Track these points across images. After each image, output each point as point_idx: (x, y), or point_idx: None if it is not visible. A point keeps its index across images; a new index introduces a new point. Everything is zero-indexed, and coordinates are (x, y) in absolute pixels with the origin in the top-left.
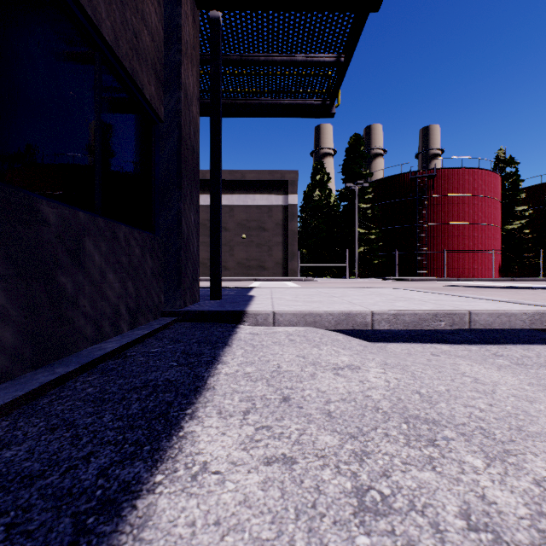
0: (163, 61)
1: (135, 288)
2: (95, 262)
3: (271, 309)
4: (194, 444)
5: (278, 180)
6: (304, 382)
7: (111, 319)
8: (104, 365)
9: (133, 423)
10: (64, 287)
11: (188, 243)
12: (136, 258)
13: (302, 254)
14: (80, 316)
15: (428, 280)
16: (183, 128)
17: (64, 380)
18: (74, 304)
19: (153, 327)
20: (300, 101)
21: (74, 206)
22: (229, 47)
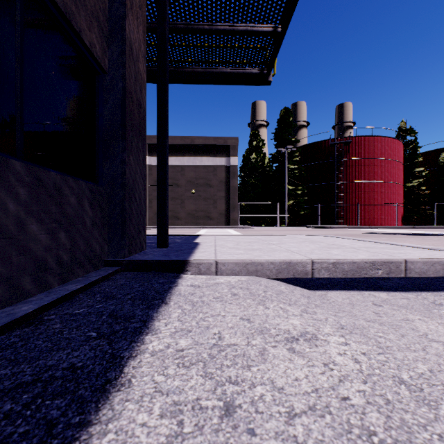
0: (106, 13)
1: (69, 239)
2: (8, 211)
3: (214, 258)
4: None
5: (221, 145)
6: (253, 368)
7: (34, 275)
8: (4, 338)
9: None
10: None
11: (133, 194)
12: (72, 207)
13: (241, 206)
14: None
15: (345, 228)
16: (128, 81)
17: None
18: None
19: (90, 279)
20: (241, 70)
21: None
22: (176, 15)
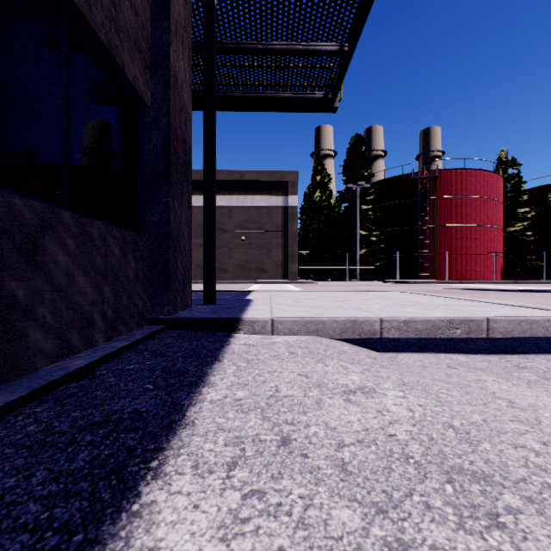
0: (149, 41)
1: (113, 293)
2: (58, 263)
3: (270, 315)
4: (151, 528)
5: (278, 181)
6: (309, 413)
7: (81, 330)
8: (63, 389)
9: (71, 487)
10: (13, 293)
11: (178, 243)
12: (115, 258)
13: (302, 256)
14: (37, 328)
15: (431, 282)
16: (172, 115)
17: (2, 413)
18: (28, 314)
19: (135, 337)
20: (301, 95)
21: (32, 196)
22: (224, 34)
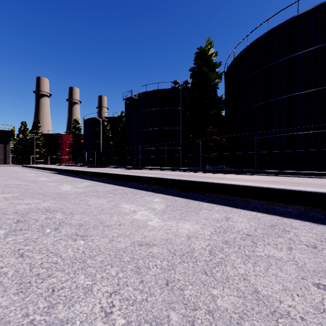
0: None
1: None
2: None
3: None
4: None
5: None
6: None
7: None
8: None
9: None
10: None
11: None
12: None
13: (14, 156)
14: None
15: (54, 165)
16: None
17: None
18: None
19: None
20: (2, 143)
21: None
22: None
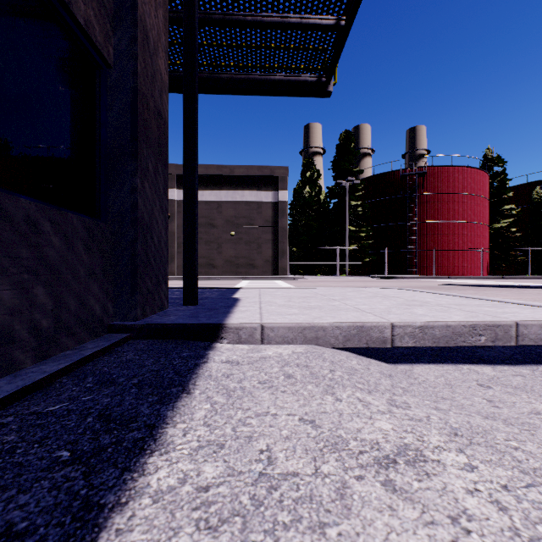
0: None
1: (52, 296)
2: None
3: (259, 320)
4: None
5: (268, 176)
6: (330, 530)
7: None
8: None
9: None
10: None
11: (149, 233)
12: (56, 250)
13: (292, 252)
14: None
15: (420, 278)
16: (141, 79)
17: None
18: None
19: (83, 353)
20: (293, 78)
21: None
22: (209, 2)
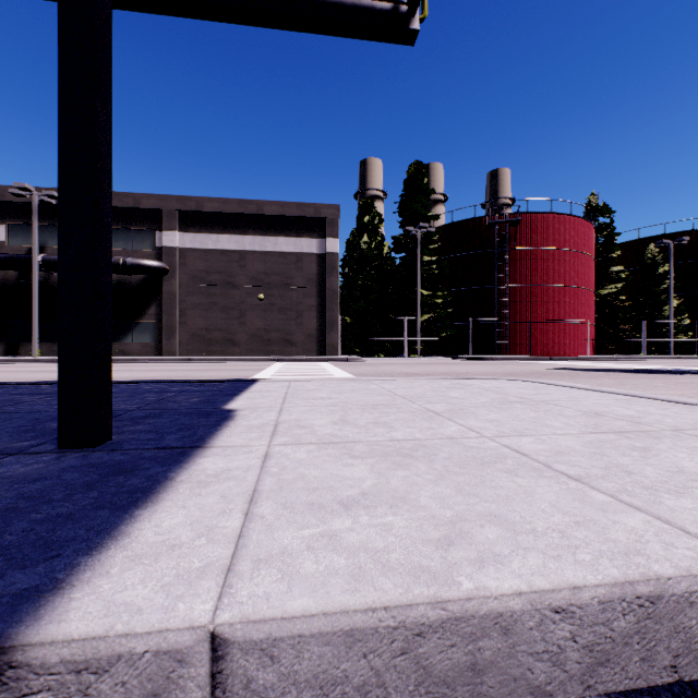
0: None
1: None
2: None
3: (214, 586)
4: None
5: (311, 217)
6: None
7: None
8: None
9: None
10: None
11: None
12: None
13: (345, 324)
14: None
15: (514, 359)
16: None
17: None
18: None
19: None
20: None
21: None
22: None
